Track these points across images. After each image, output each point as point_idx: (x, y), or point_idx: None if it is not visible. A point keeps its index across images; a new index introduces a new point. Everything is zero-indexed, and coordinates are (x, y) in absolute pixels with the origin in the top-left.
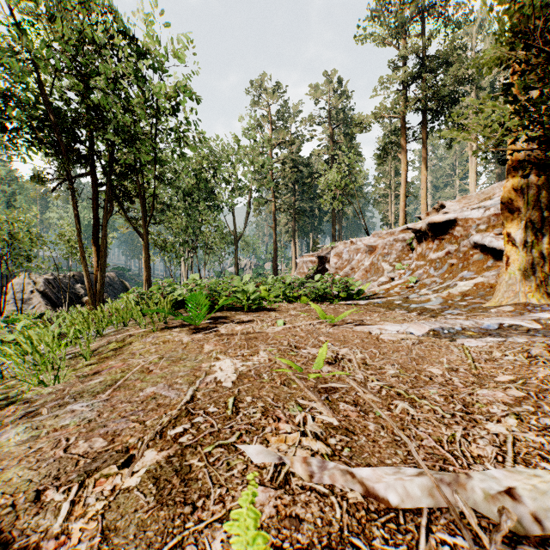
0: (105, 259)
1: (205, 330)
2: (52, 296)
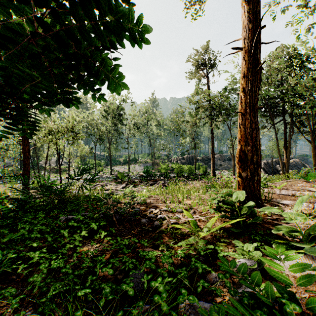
0: (289, 155)
1: (309, 182)
2: (266, 170)
